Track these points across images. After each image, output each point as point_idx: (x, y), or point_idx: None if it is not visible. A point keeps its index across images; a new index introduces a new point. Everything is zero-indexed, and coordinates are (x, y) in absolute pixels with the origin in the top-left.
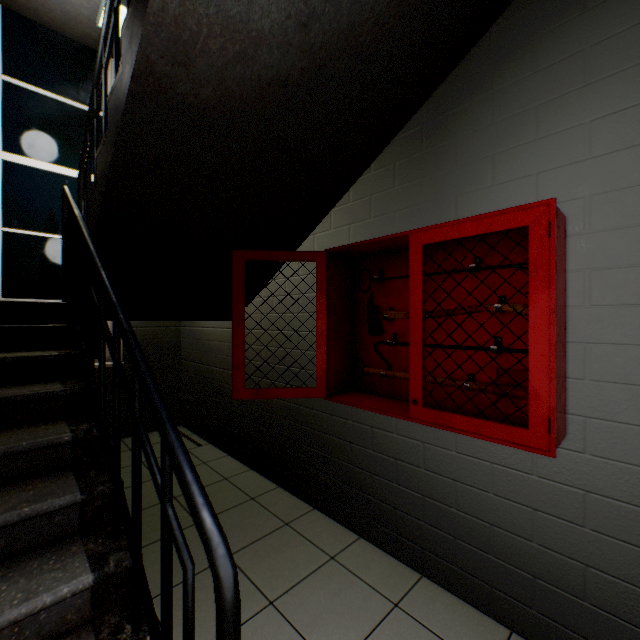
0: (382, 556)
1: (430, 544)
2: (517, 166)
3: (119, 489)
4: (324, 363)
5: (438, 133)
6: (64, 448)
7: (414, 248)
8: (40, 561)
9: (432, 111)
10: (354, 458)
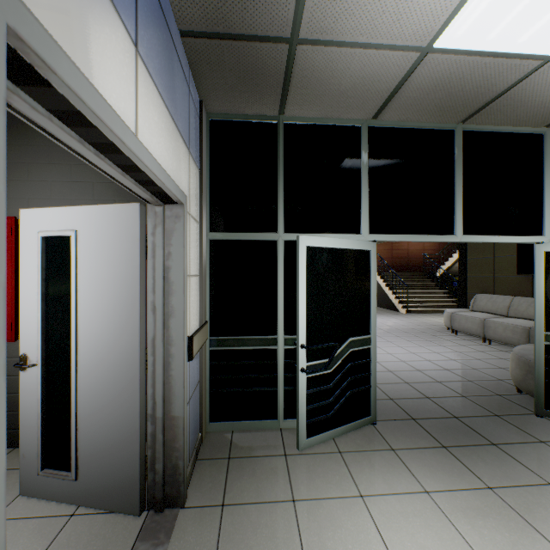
0: None
1: None
2: (19, 191)
3: None
4: None
5: None
6: None
7: None
8: None
9: None
10: None
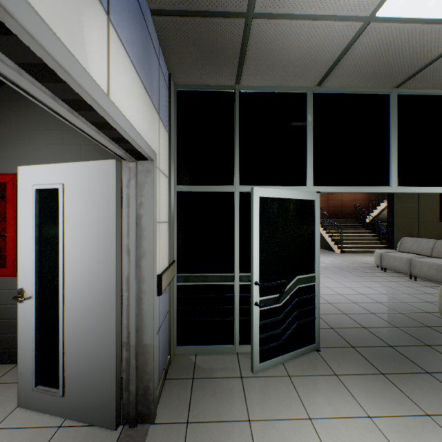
0: None
1: None
2: (21, 152)
3: None
4: None
5: None
6: None
7: None
8: None
9: None
10: None
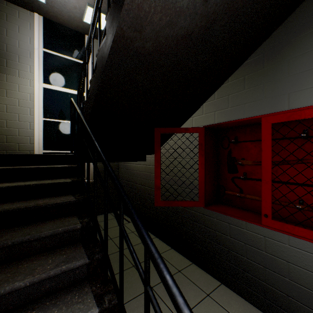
0: (237, 297)
1: (269, 296)
2: None
3: (108, 260)
4: (203, 188)
5: (275, 57)
6: (77, 231)
7: (265, 125)
8: (71, 296)
9: (271, 44)
10: (217, 239)
